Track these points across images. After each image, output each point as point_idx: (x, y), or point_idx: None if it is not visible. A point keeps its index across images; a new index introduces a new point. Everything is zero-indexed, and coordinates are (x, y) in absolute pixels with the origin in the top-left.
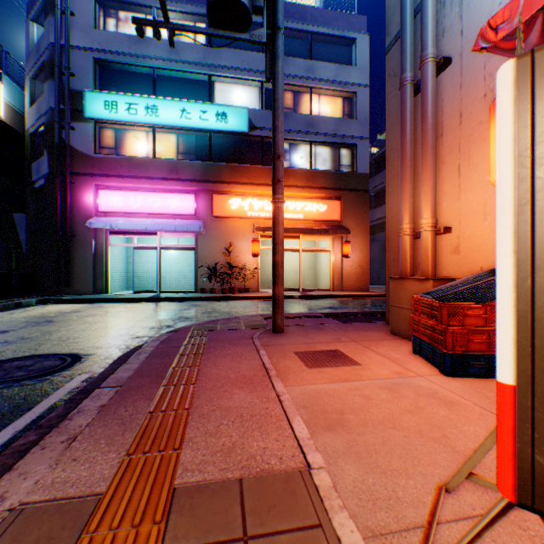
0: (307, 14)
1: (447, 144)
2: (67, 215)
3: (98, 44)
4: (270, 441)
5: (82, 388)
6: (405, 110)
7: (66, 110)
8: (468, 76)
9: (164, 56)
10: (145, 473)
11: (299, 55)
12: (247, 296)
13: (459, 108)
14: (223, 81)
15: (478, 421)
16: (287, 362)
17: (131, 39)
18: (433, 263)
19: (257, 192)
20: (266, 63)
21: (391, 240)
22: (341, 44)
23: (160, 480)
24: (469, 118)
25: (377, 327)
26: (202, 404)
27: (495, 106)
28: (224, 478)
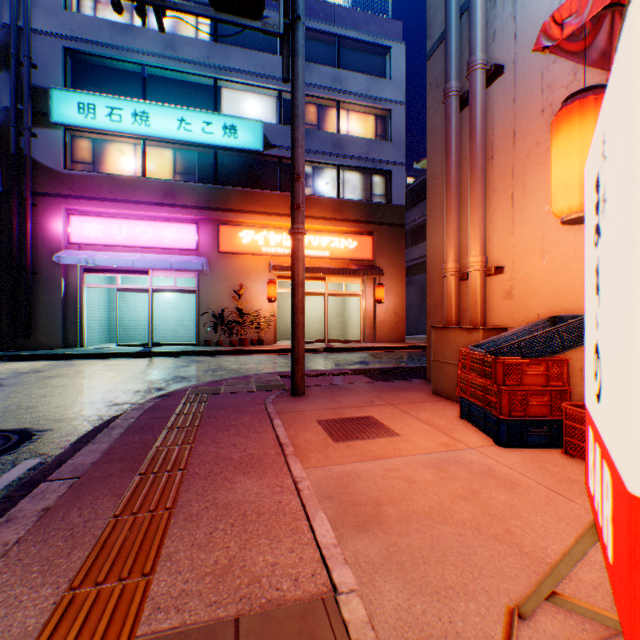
0: (334, 14)
1: (498, 168)
2: (27, 247)
3: (69, 30)
4: (282, 553)
5: (25, 480)
6: (450, 127)
7: (26, 111)
8: (523, 87)
9: (157, 51)
10: (93, 620)
11: (325, 62)
12: (262, 349)
13: (512, 125)
14: (233, 87)
15: (546, 507)
16: (308, 434)
17: (114, 27)
18: (482, 310)
19: (275, 224)
20: (283, 60)
21: (433, 282)
22: (373, 53)
23: (114, 631)
24: (524, 138)
25: (417, 386)
26: (192, 499)
27: (558, 120)
28: (213, 620)
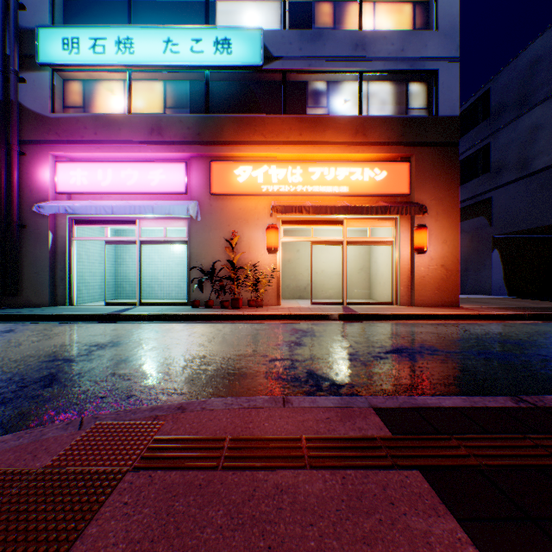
0: None
1: None
2: (12, 197)
3: None
4: None
5: None
6: None
7: (11, 53)
8: None
9: None
10: None
11: None
12: (253, 314)
13: None
14: None
15: None
16: None
17: None
18: None
19: (277, 156)
20: None
21: None
22: None
23: None
24: None
25: None
26: None
27: None
28: None
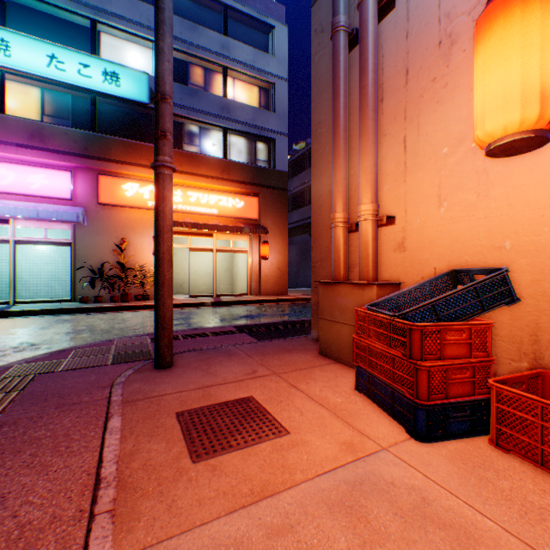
0: None
1: (390, 110)
2: None
3: None
4: None
5: None
6: (339, 65)
7: None
8: (418, 20)
9: None
10: None
11: (213, 28)
12: (146, 304)
13: (405, 63)
14: (115, 33)
15: None
16: (155, 449)
17: None
18: (375, 263)
19: None
20: None
21: (318, 235)
22: (259, 29)
23: None
24: (419, 75)
25: (303, 345)
26: None
27: (490, 14)
28: None
